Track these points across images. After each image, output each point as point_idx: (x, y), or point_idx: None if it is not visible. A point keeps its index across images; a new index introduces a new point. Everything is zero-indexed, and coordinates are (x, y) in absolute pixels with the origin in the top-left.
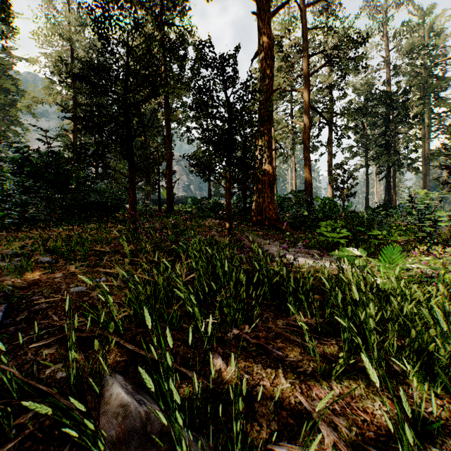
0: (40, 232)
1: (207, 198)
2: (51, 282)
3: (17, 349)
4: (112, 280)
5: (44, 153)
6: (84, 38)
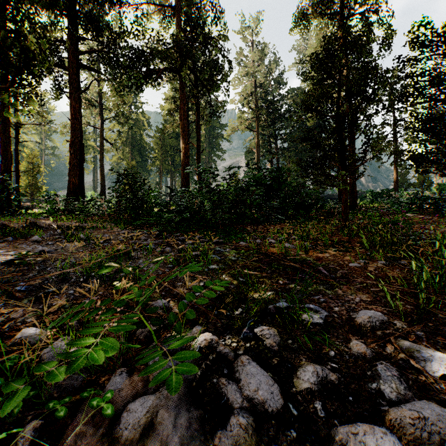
0: (271, 226)
1: (389, 190)
2: (327, 258)
3: (360, 289)
4: (371, 262)
5: (268, 170)
6: (264, 67)
